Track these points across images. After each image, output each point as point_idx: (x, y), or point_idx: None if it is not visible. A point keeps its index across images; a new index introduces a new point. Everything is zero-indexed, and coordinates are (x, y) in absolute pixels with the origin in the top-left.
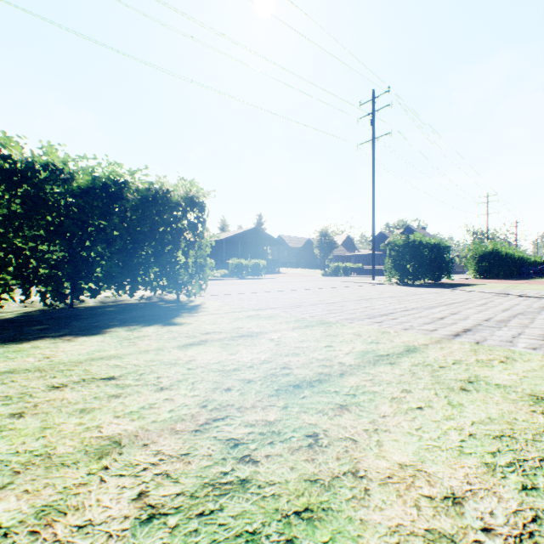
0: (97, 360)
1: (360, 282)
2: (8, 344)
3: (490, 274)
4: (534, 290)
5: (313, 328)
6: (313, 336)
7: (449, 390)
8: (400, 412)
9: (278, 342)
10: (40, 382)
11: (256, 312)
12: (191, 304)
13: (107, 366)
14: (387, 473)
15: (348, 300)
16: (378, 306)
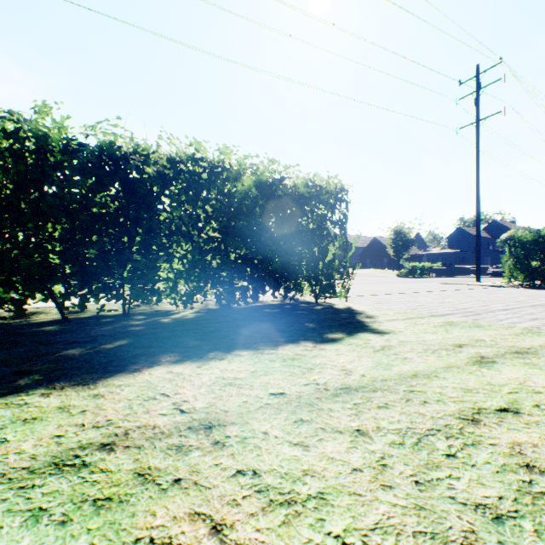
0: (418, 379)
1: (469, 284)
2: (264, 349)
3: None
4: None
5: None
6: None
7: None
8: None
9: None
10: (424, 408)
11: (441, 319)
12: (339, 307)
13: (455, 389)
14: None
15: (518, 306)
16: None
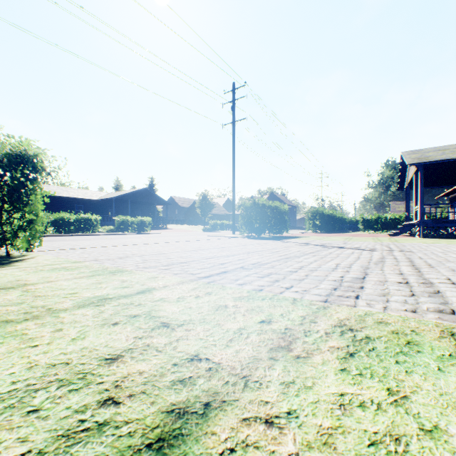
0: None
1: (221, 236)
2: None
3: (319, 229)
4: (330, 240)
5: (94, 277)
6: (78, 284)
7: (100, 325)
8: (6, 352)
9: (28, 292)
10: None
11: (70, 264)
12: (15, 259)
13: None
14: None
15: (181, 251)
16: (195, 255)
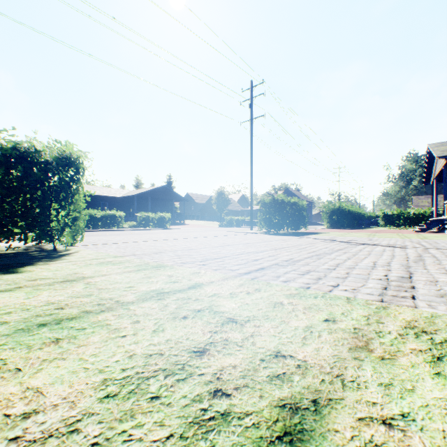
0: None
1: (239, 232)
2: None
3: (337, 225)
4: (353, 237)
5: (141, 271)
6: (130, 278)
7: (172, 319)
8: (101, 341)
9: (90, 285)
10: None
11: (113, 259)
12: (63, 253)
13: None
14: (2, 398)
15: (209, 247)
16: (224, 251)
